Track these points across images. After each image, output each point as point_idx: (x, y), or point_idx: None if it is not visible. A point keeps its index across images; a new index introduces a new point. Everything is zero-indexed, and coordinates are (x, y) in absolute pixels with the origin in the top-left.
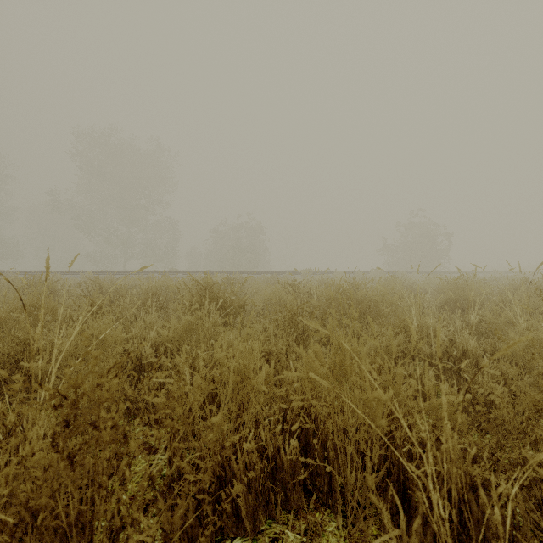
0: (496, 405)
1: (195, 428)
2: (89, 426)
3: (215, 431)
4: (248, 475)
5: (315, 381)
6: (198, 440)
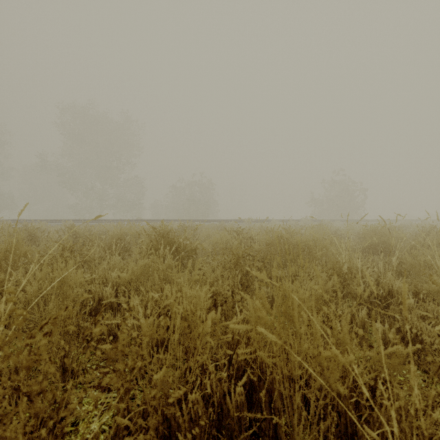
0: (426, 344)
1: (147, 366)
2: (14, 391)
3: (159, 387)
4: (192, 432)
5: (262, 332)
6: (150, 378)
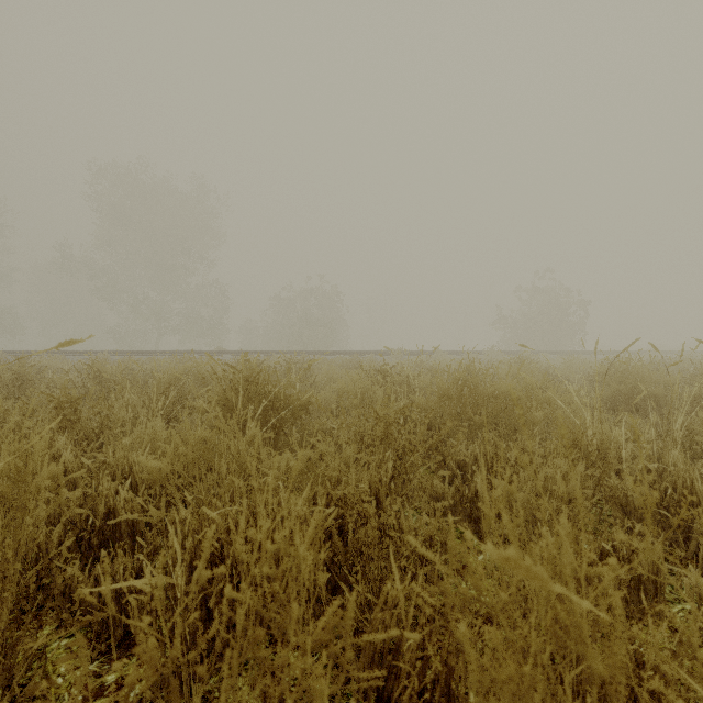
0: None
1: (185, 687)
2: None
3: None
4: None
5: None
6: None
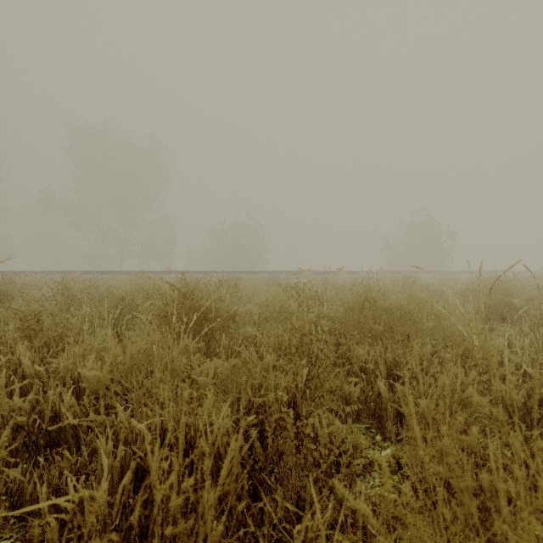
0: None
1: None
2: None
3: None
4: None
5: None
6: None
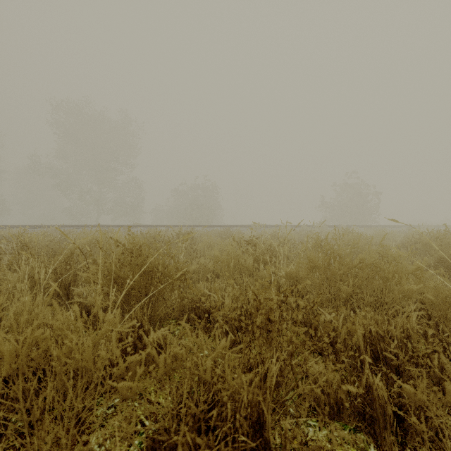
0: None
1: None
2: None
3: None
4: None
5: None
6: None
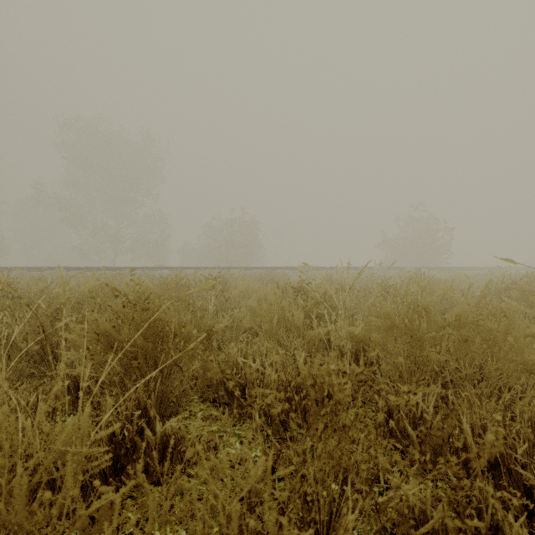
0: None
1: None
2: None
3: None
4: None
5: None
6: None
